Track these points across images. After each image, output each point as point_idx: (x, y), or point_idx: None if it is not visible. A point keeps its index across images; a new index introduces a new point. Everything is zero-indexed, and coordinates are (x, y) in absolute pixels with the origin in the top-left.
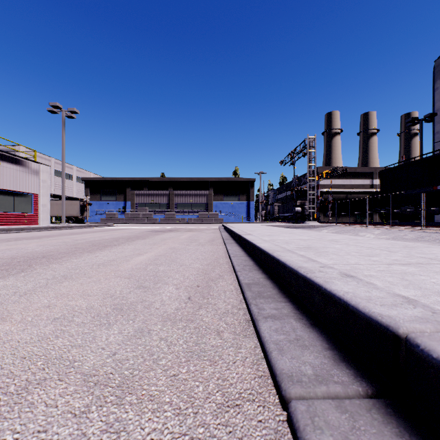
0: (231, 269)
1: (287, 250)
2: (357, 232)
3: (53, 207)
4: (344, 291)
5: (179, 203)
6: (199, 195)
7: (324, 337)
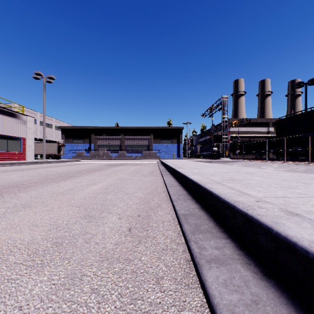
0: (168, 198)
1: (216, 182)
2: (260, 166)
3: (38, 148)
4: (308, 240)
5: (129, 145)
6: (142, 139)
7: (287, 299)
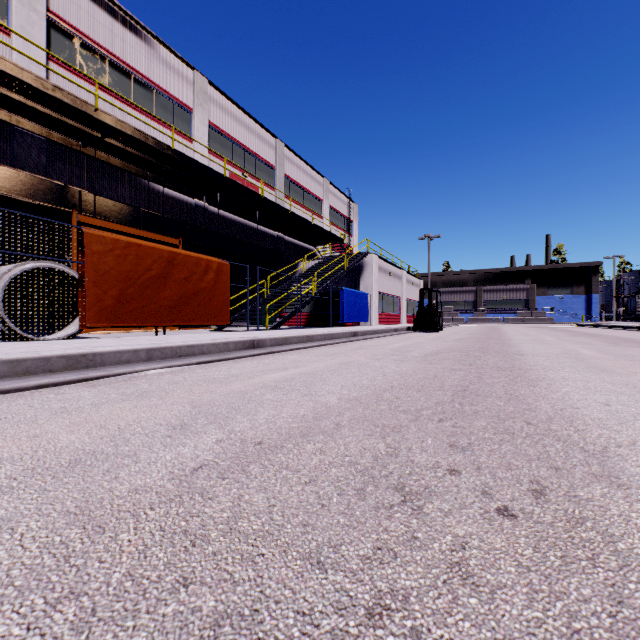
0: None
1: None
2: None
3: None
4: None
5: (489, 301)
6: (515, 290)
7: None
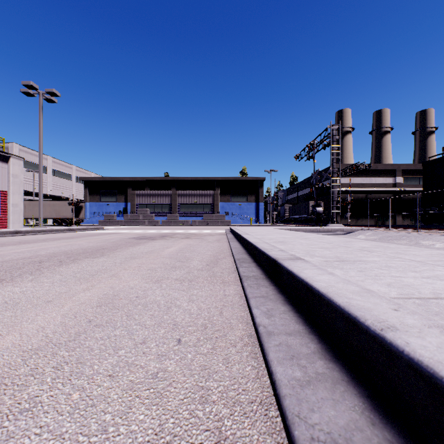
0: None
1: None
2: (416, 240)
3: (45, 209)
4: None
5: (183, 204)
6: (204, 195)
7: None
